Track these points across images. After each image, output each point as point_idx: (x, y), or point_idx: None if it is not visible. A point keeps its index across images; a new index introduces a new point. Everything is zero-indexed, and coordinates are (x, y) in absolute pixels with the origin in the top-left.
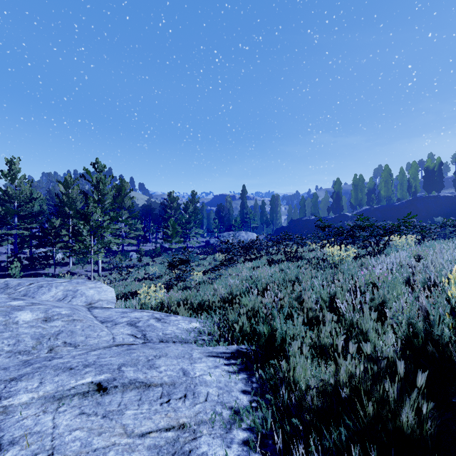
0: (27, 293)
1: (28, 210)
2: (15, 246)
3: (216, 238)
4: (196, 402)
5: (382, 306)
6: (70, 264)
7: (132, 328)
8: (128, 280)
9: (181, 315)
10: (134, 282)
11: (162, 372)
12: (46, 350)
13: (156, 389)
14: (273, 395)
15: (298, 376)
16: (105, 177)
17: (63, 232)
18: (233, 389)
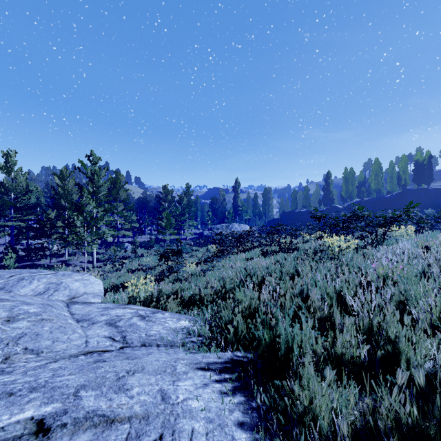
0: (5, 286)
1: (24, 202)
2: (11, 237)
3: (209, 230)
4: None
5: (404, 305)
6: (66, 255)
7: (111, 329)
8: (122, 271)
9: (170, 310)
10: (127, 273)
11: (134, 398)
12: (0, 359)
13: (121, 427)
14: (281, 429)
15: (316, 408)
16: (99, 170)
17: (59, 224)
18: (227, 421)
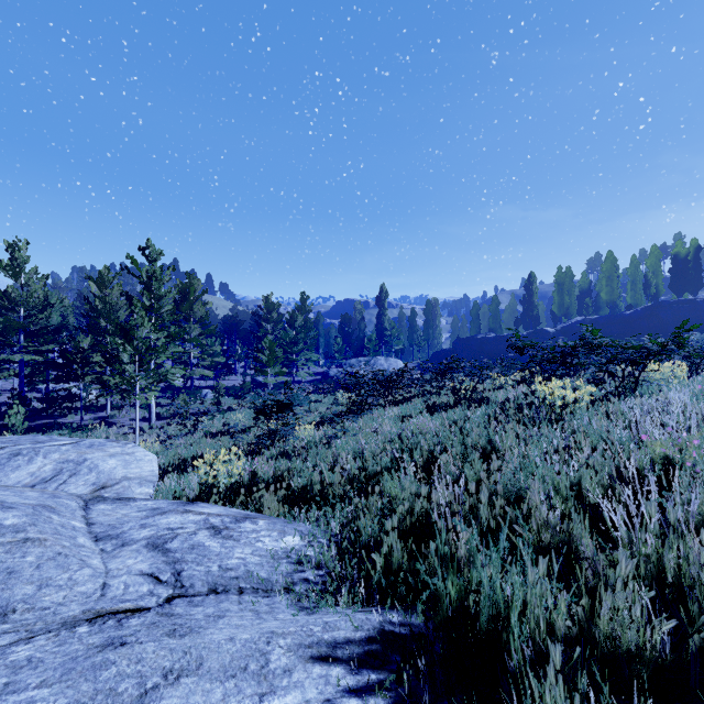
0: None
1: (41, 323)
2: (20, 379)
3: (338, 367)
4: None
5: None
6: (108, 409)
7: (155, 557)
8: (196, 435)
9: (268, 513)
10: (204, 439)
11: None
12: None
13: None
14: None
15: None
16: (161, 270)
17: (96, 358)
18: None
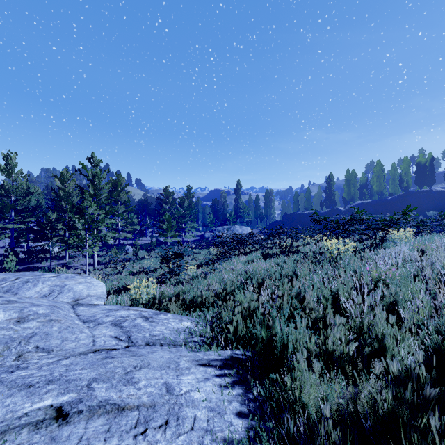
0: (10, 288)
1: (24, 204)
2: (12, 240)
3: (211, 232)
4: (179, 431)
5: (394, 306)
6: (67, 258)
7: (116, 329)
8: (123, 274)
9: (172, 312)
10: (128, 276)
11: (141, 389)
12: (14, 356)
13: (131, 414)
14: (275, 417)
15: (306, 397)
16: (100, 172)
17: (59, 226)
18: (226, 410)
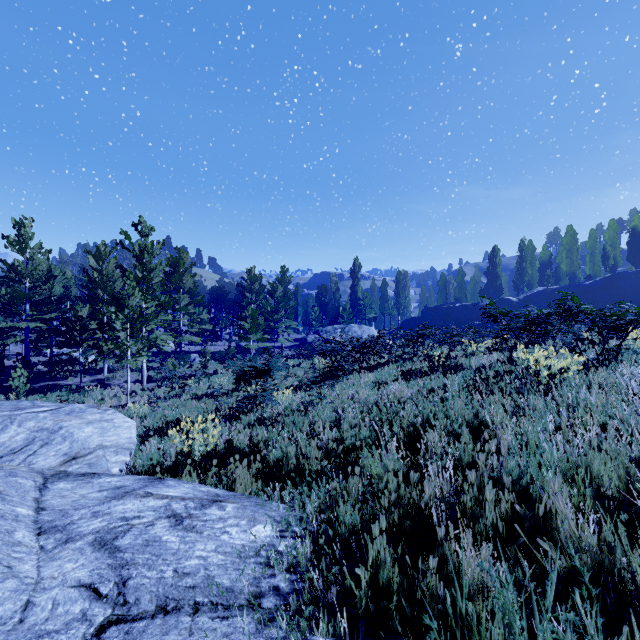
0: None
1: (44, 293)
2: (26, 345)
3: (316, 334)
4: None
5: None
6: (105, 372)
7: (100, 559)
8: (183, 397)
9: (240, 490)
10: (190, 401)
11: None
12: None
13: None
14: None
15: None
16: (152, 245)
17: (94, 325)
18: None
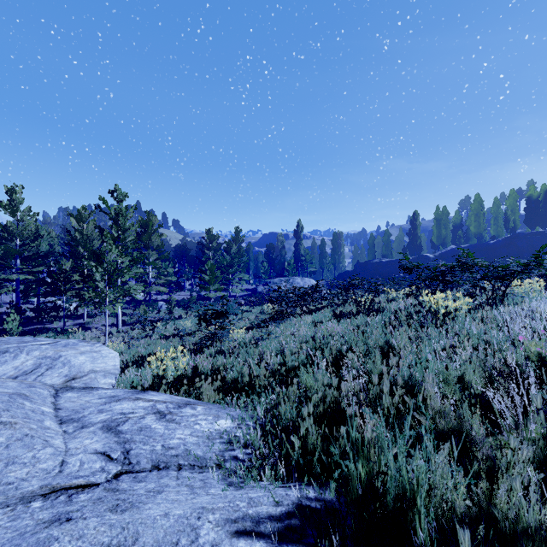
0: None
1: (33, 250)
2: (17, 294)
3: (265, 285)
4: None
5: None
6: (85, 317)
7: (108, 437)
8: (153, 337)
9: (206, 400)
10: (159, 340)
11: None
12: None
13: None
14: None
15: None
16: (126, 209)
17: (75, 277)
18: None
